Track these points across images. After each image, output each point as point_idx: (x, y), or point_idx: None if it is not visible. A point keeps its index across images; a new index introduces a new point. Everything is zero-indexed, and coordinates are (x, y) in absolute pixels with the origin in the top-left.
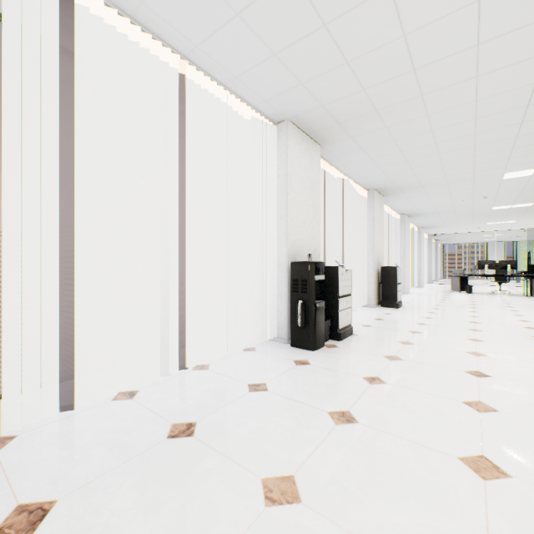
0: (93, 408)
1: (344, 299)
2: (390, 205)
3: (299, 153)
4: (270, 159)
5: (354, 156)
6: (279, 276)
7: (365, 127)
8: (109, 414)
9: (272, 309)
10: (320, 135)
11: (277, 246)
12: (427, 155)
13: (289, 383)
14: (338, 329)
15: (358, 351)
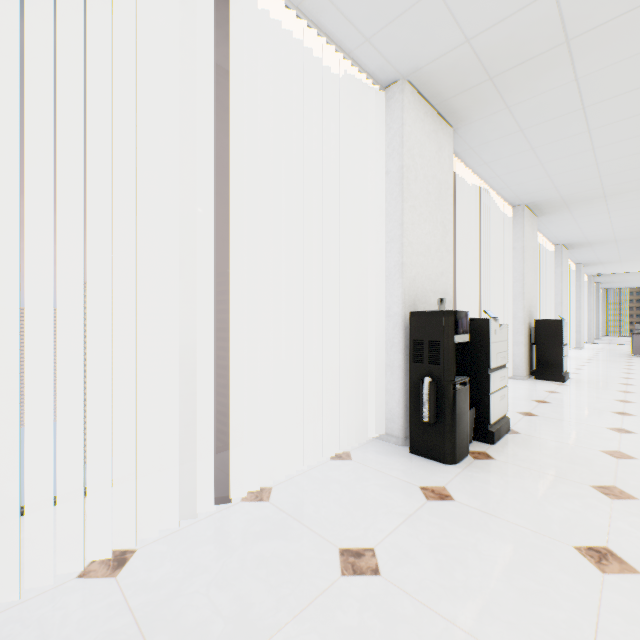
0: (34, 599)
1: (497, 373)
2: (542, 231)
3: (421, 136)
4: (374, 148)
5: (504, 145)
6: (389, 335)
7: (536, 82)
8: (52, 624)
9: (377, 388)
10: (455, 107)
11: (385, 286)
12: (634, 135)
13: (421, 553)
14: (489, 425)
15: (535, 471)
